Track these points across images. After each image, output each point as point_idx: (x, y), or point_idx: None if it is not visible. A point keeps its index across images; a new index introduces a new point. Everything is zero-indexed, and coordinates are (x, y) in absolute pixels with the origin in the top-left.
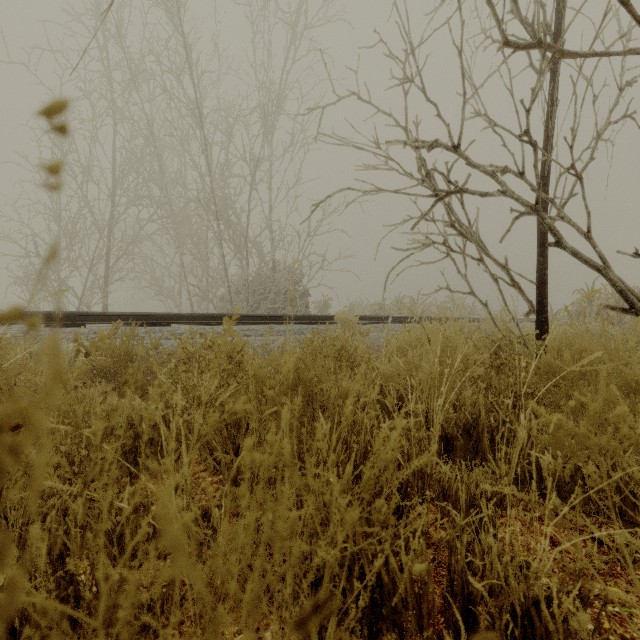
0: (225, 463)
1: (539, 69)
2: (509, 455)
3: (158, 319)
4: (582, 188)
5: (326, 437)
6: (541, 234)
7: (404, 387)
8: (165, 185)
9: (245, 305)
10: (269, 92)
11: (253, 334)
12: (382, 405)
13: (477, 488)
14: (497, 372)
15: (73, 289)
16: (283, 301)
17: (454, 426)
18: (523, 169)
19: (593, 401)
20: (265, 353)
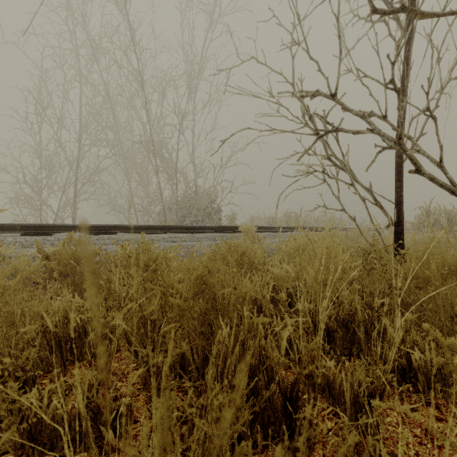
0: (142, 355)
1: (403, 28)
2: (383, 349)
3: (108, 229)
4: (436, 126)
5: (226, 340)
6: (398, 164)
7: (292, 286)
8: (117, 131)
9: (175, 218)
10: (192, 63)
11: (178, 240)
12: (275, 300)
13: (360, 385)
14: (368, 275)
15: (51, 207)
16: (203, 215)
17: (334, 321)
18: (386, 113)
19: (454, 303)
20: (186, 255)
